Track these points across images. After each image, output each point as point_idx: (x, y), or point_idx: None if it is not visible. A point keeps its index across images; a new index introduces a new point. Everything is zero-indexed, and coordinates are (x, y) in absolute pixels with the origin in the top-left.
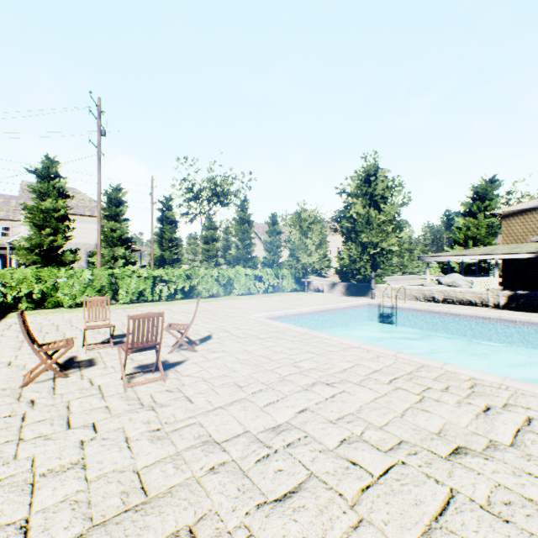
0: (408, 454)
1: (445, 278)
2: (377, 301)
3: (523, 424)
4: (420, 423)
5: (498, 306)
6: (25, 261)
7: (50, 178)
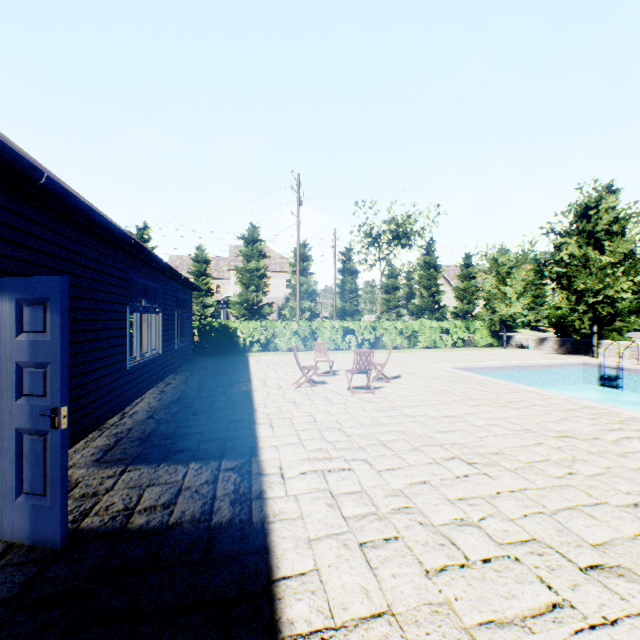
0: (526, 432)
1: None
2: (599, 360)
3: (638, 436)
4: (548, 426)
5: None
6: (237, 314)
7: (253, 242)
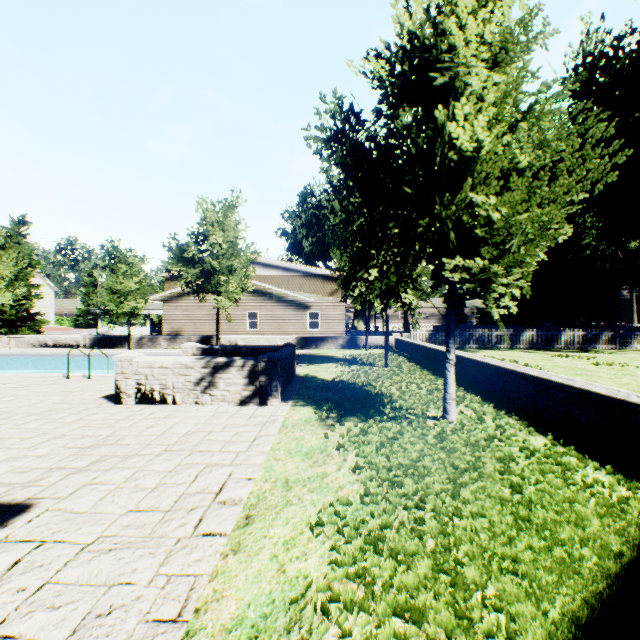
0: None
1: (103, 328)
2: None
3: None
4: None
5: (87, 346)
6: None
7: None
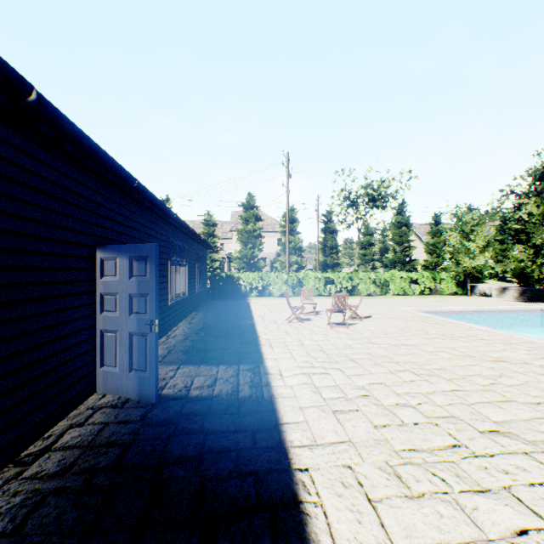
0: (467, 357)
1: None
2: None
3: None
4: (488, 354)
5: None
6: (237, 267)
7: (250, 208)
